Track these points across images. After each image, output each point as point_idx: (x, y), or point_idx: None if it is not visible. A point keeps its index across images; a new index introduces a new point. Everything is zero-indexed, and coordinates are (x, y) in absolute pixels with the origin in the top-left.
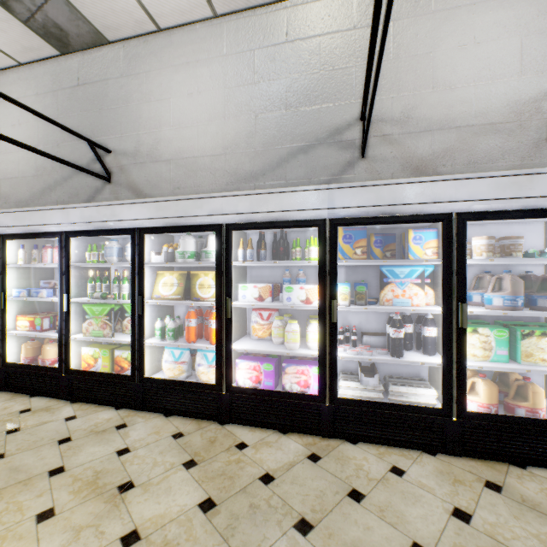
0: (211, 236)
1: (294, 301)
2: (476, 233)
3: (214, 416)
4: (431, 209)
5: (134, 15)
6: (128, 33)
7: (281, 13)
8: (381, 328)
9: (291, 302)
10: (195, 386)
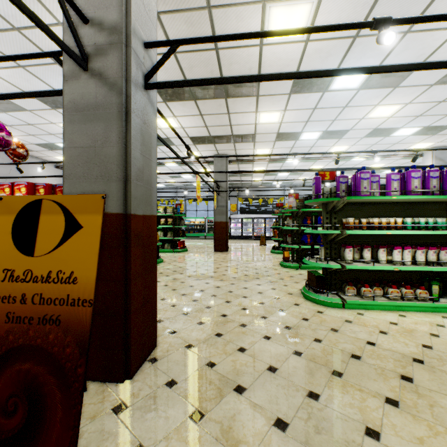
0: None
1: None
2: None
3: None
4: None
5: None
6: None
7: None
8: None
9: None
10: None
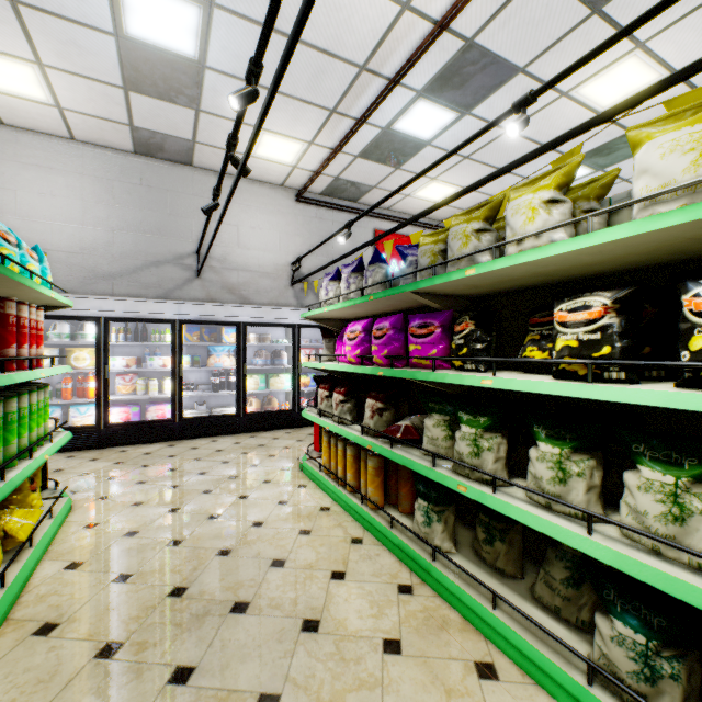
0: (88, 323)
1: (156, 366)
2: (258, 330)
3: (94, 446)
4: (232, 319)
5: None
6: None
7: (137, 162)
8: (209, 382)
9: (153, 367)
10: (76, 429)
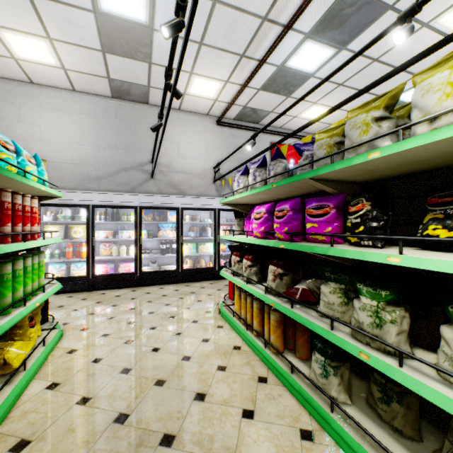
0: (82, 209)
1: (124, 237)
2: (191, 212)
3: (85, 290)
4: (173, 206)
5: (17, 74)
6: (6, 77)
7: (114, 103)
8: (159, 248)
9: (123, 237)
10: (74, 278)
